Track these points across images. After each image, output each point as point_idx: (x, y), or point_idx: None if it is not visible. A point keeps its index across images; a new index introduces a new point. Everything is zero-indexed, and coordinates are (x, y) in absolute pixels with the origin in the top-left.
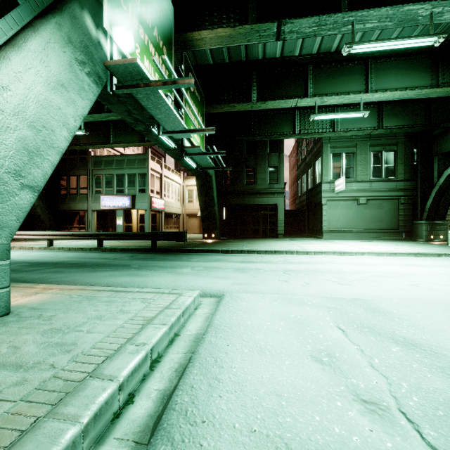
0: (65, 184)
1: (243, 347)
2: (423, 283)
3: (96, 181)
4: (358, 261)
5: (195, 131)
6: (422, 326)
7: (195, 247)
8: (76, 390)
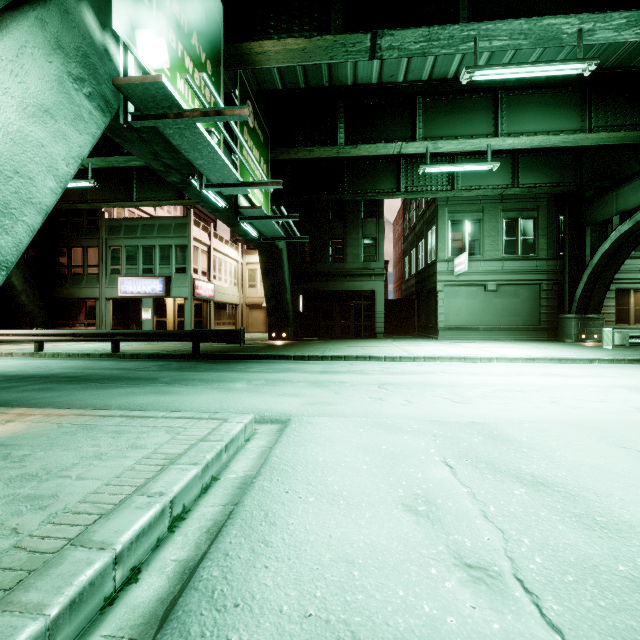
0: (64, 260)
1: (308, 495)
2: (566, 399)
3: (112, 256)
4: (483, 369)
5: (253, 185)
6: (558, 459)
7: (256, 351)
8: (46, 566)
